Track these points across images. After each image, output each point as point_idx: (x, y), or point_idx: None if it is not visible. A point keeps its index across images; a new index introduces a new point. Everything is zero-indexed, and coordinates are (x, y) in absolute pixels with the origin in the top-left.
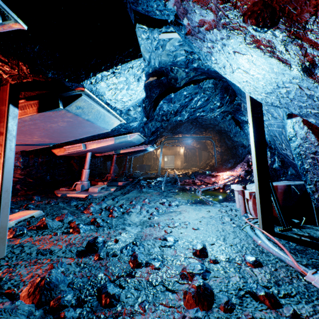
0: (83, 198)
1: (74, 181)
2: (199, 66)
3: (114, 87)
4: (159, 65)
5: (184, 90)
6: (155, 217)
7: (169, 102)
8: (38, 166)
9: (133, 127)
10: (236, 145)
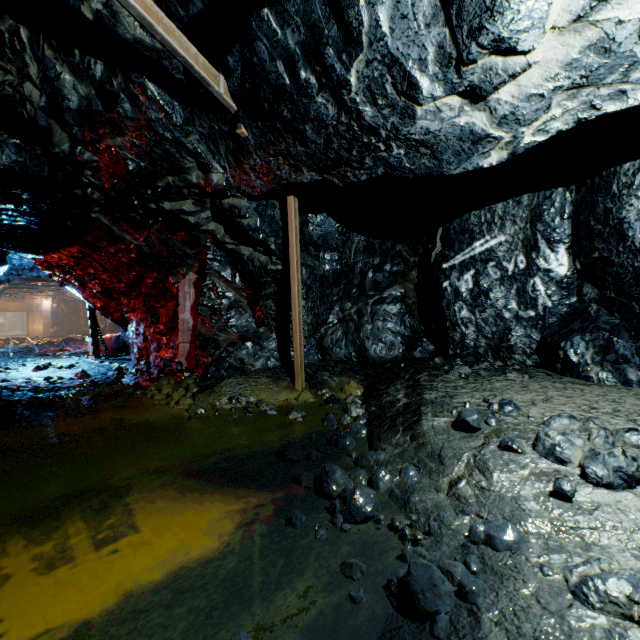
0: None
1: None
2: None
3: None
4: None
5: None
6: (12, 364)
7: (22, 257)
8: None
9: None
10: None
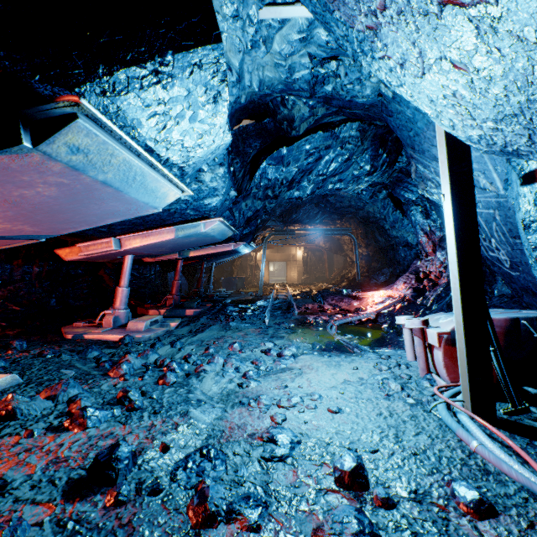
0: (116, 342)
1: (104, 307)
2: (336, 91)
3: (162, 112)
4: (259, 86)
5: (306, 142)
6: (251, 383)
7: (278, 163)
8: (32, 281)
9: (210, 208)
10: (395, 244)
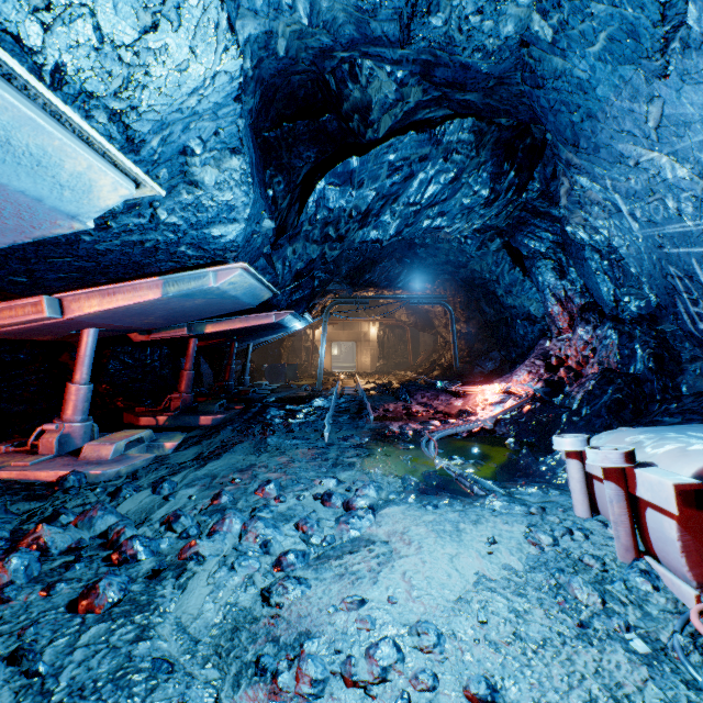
0: (50, 486)
1: None
2: (448, 37)
3: None
4: (310, 14)
5: (390, 149)
6: (289, 591)
7: (344, 183)
8: None
9: (224, 244)
10: (510, 317)
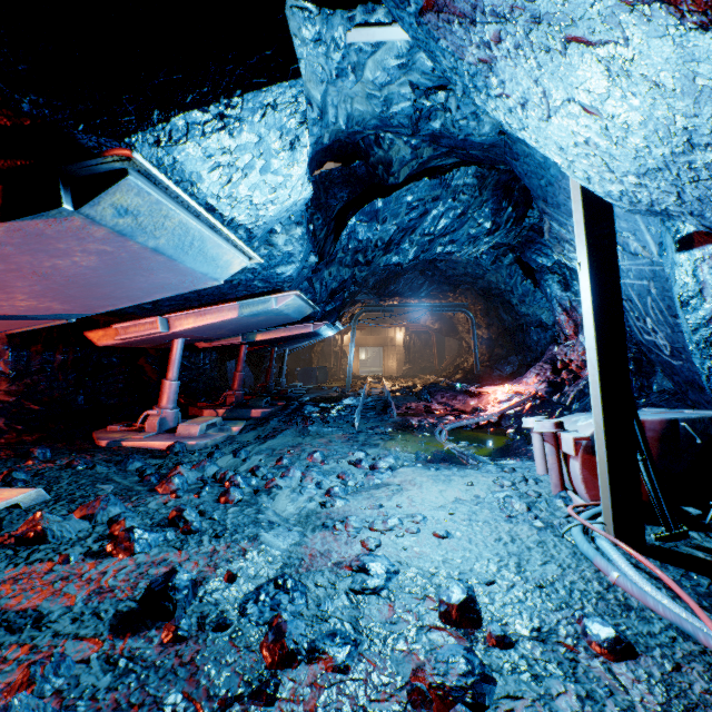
0: (163, 451)
1: (145, 407)
2: (446, 129)
3: (227, 162)
4: (347, 123)
5: (408, 192)
6: (337, 502)
7: (371, 220)
8: (55, 373)
9: (284, 278)
10: (525, 324)
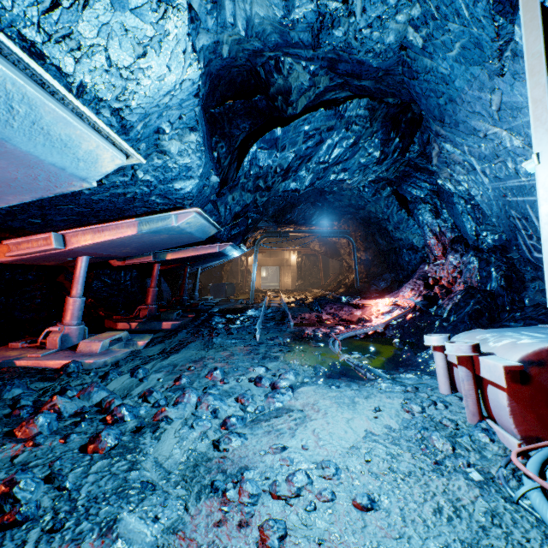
0: (57, 371)
1: None
2: (347, 43)
3: None
4: (246, 28)
5: (305, 122)
6: (232, 441)
7: (271, 147)
8: None
9: (183, 194)
10: (398, 247)
